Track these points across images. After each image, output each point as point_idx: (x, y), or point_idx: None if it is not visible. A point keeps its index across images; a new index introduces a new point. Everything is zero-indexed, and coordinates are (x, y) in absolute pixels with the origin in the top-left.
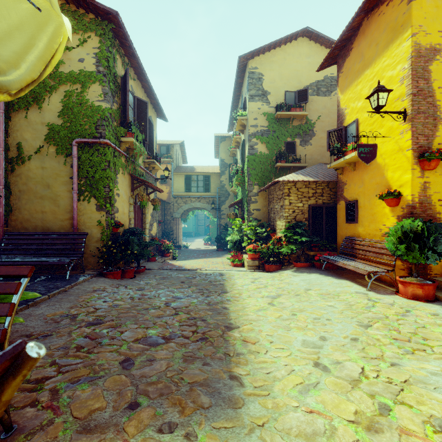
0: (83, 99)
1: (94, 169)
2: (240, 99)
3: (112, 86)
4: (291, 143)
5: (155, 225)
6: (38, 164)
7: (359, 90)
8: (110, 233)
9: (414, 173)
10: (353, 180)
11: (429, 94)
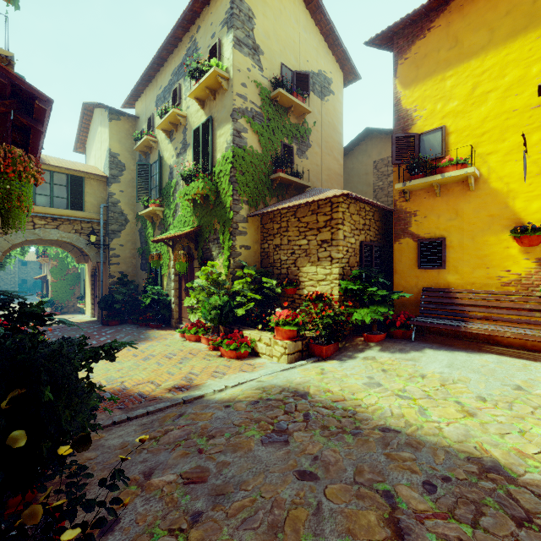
0: None
1: None
2: (182, 48)
3: None
4: (289, 148)
5: None
6: None
7: (449, 86)
8: None
9: None
10: (434, 210)
11: None
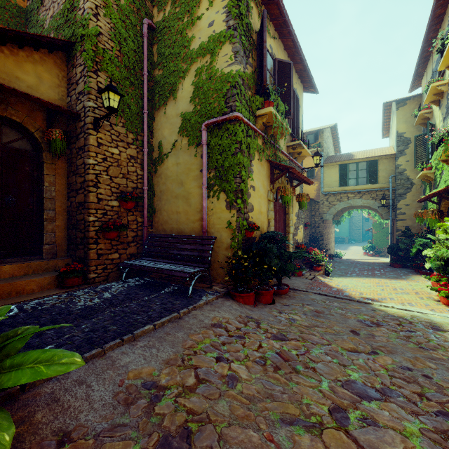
0: (212, 71)
1: (224, 155)
2: (445, 20)
3: (245, 40)
4: None
5: (300, 228)
6: (173, 161)
7: None
8: (242, 239)
9: None
10: None
11: None
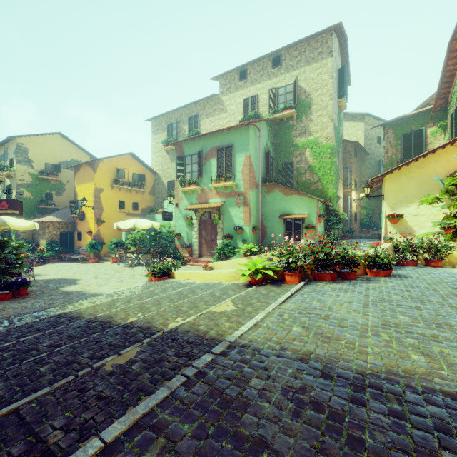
0: None
1: None
2: (3, 148)
3: None
4: (50, 194)
5: None
6: None
7: (82, 189)
8: None
9: (95, 226)
10: (80, 223)
11: (100, 203)
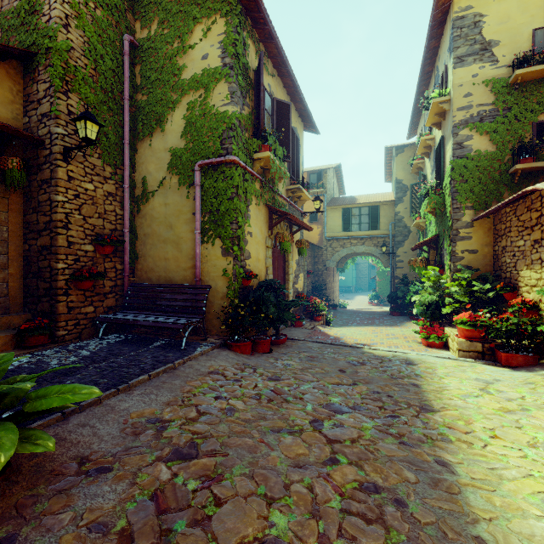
0: (206, 108)
1: (219, 199)
2: (433, 77)
3: (241, 81)
4: None
5: (301, 276)
6: (161, 201)
7: None
8: (238, 287)
9: None
10: None
11: None
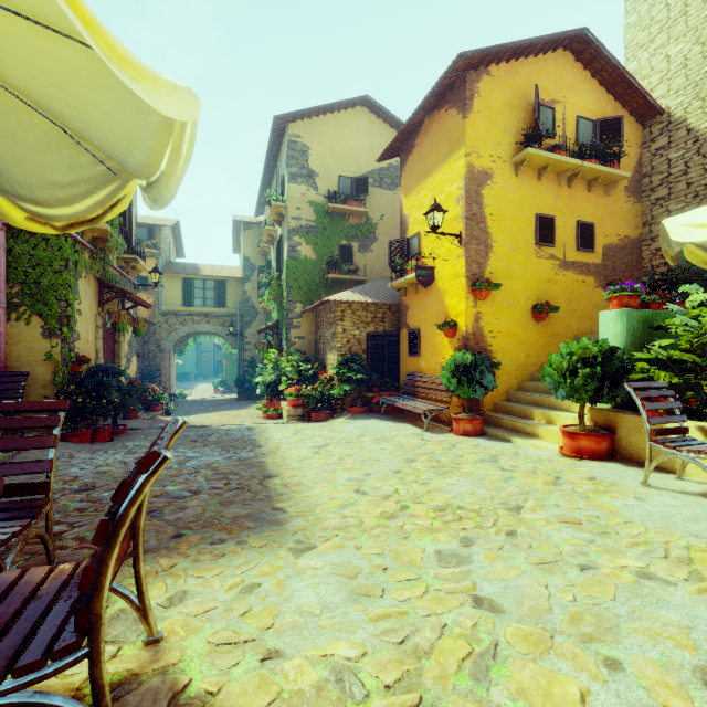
0: None
1: (40, 270)
2: (276, 173)
3: None
4: (347, 248)
5: (134, 360)
6: None
7: (421, 198)
8: (67, 373)
9: (468, 302)
10: (416, 305)
11: (482, 220)
